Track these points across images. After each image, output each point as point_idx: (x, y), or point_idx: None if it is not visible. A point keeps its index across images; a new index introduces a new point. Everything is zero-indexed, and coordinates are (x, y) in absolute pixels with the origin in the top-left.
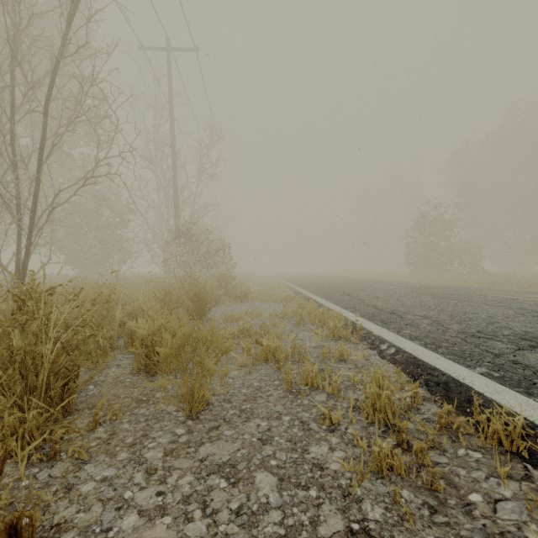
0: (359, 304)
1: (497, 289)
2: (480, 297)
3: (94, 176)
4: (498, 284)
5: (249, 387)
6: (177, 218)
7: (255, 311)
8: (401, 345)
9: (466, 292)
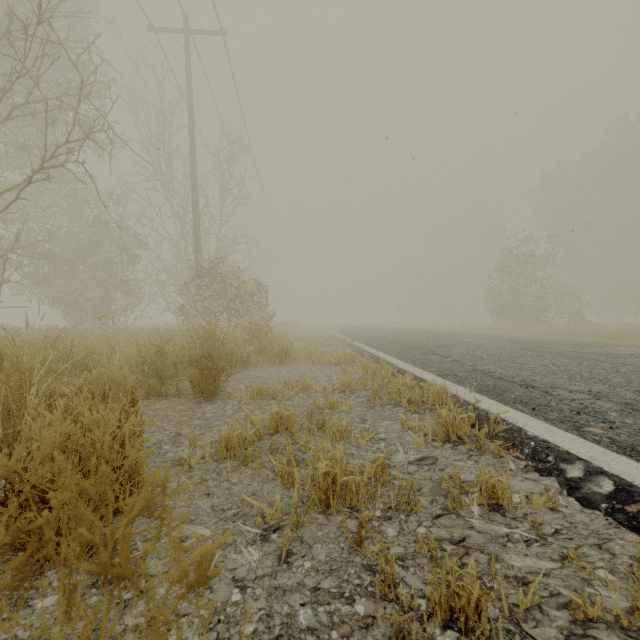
0: (460, 369)
1: (633, 345)
2: (636, 357)
3: (45, 168)
4: (615, 338)
5: (283, 635)
6: (198, 251)
7: (301, 380)
8: (621, 471)
9: (603, 349)
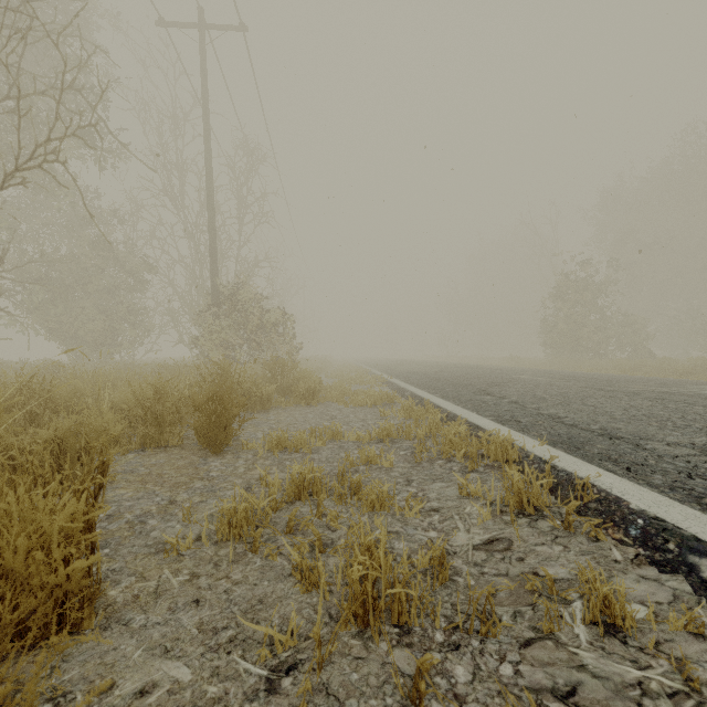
0: (521, 413)
1: None
2: None
3: (20, 170)
4: (688, 374)
5: None
6: (215, 276)
7: (330, 427)
8: None
9: (684, 388)
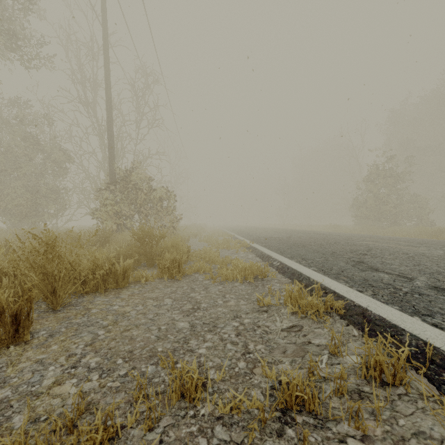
0: None
1: None
2: None
3: None
4: None
5: None
6: (112, 161)
7: (178, 375)
8: None
9: None
